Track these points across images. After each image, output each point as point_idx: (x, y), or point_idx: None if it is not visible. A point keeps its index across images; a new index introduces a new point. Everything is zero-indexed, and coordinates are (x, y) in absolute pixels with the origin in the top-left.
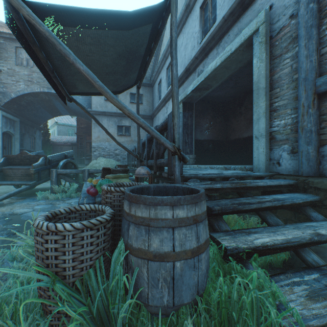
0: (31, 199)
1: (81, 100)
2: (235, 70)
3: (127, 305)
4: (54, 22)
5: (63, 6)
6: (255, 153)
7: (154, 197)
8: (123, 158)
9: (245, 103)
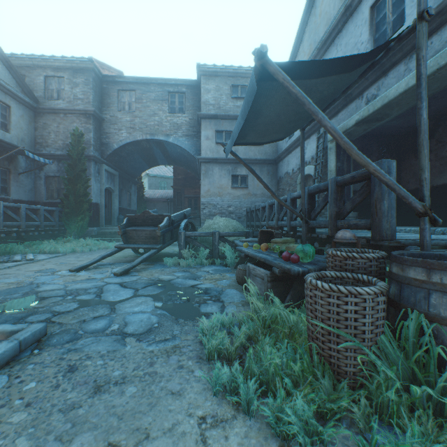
0: (160, 264)
1: (187, 145)
2: (436, 90)
3: (446, 374)
4: None
5: (300, 61)
6: None
7: None
8: (238, 217)
9: (437, 135)
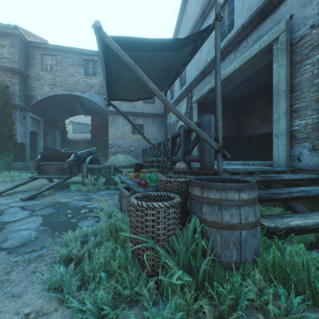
0: (66, 190)
1: (98, 101)
2: (252, 72)
3: (207, 260)
4: (124, 49)
5: (134, 38)
6: (275, 150)
7: (224, 184)
8: (137, 154)
9: (258, 102)
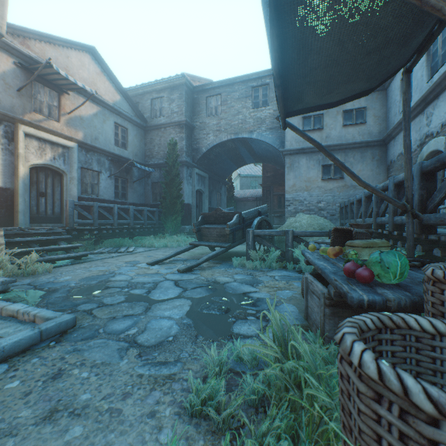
0: (227, 264)
1: (270, 139)
2: None
3: None
4: None
5: None
6: None
7: None
8: (330, 214)
9: None
